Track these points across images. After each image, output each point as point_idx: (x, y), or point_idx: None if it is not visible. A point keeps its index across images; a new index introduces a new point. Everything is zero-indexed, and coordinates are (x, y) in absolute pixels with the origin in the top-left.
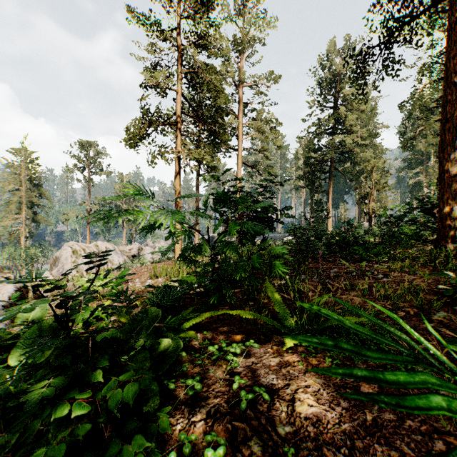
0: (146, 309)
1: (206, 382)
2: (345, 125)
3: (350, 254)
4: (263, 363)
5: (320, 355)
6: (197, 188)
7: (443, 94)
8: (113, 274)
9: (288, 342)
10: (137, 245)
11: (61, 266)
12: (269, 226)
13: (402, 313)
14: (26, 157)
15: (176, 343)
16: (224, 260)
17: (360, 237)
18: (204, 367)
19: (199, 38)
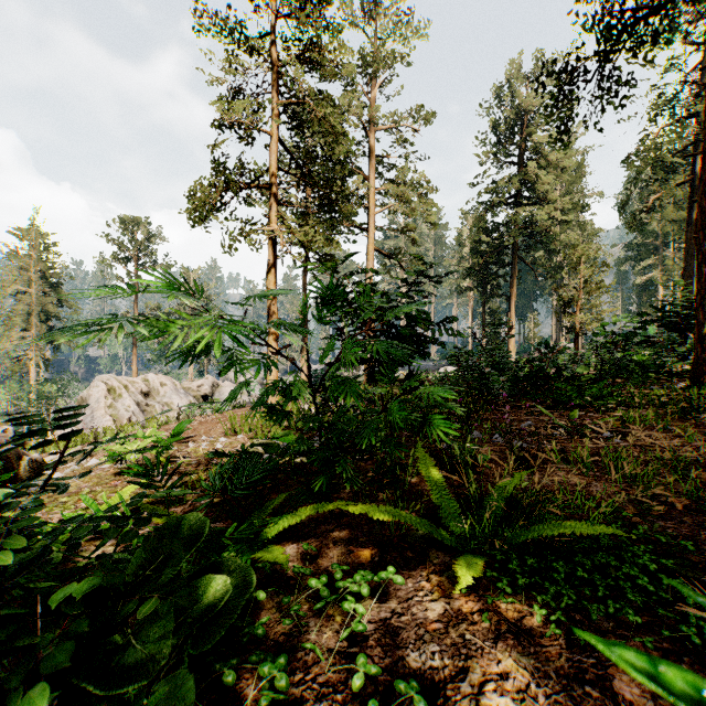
0: (179, 518)
1: (302, 657)
2: (537, 191)
3: (550, 396)
4: (412, 615)
5: (522, 596)
6: (304, 291)
7: (702, 134)
8: (168, 426)
9: (461, 573)
10: (210, 380)
11: (89, 413)
12: (420, 349)
13: (660, 506)
14: (38, 242)
15: (244, 577)
16: (341, 412)
17: (564, 367)
18: (300, 620)
19: (306, 50)
